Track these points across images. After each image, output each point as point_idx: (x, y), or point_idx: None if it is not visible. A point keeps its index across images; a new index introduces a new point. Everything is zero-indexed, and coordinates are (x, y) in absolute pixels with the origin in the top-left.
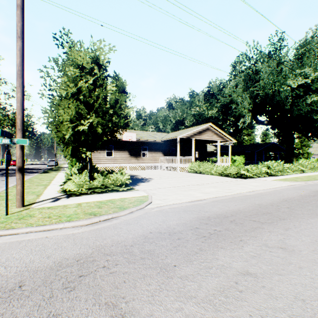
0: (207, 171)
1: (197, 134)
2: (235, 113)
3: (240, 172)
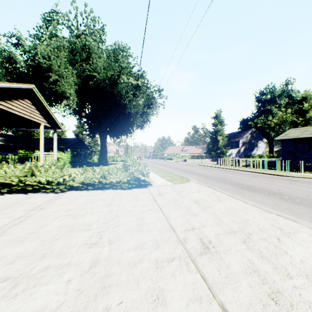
0: (58, 184)
1: (2, 98)
2: (58, 89)
3: (134, 177)
